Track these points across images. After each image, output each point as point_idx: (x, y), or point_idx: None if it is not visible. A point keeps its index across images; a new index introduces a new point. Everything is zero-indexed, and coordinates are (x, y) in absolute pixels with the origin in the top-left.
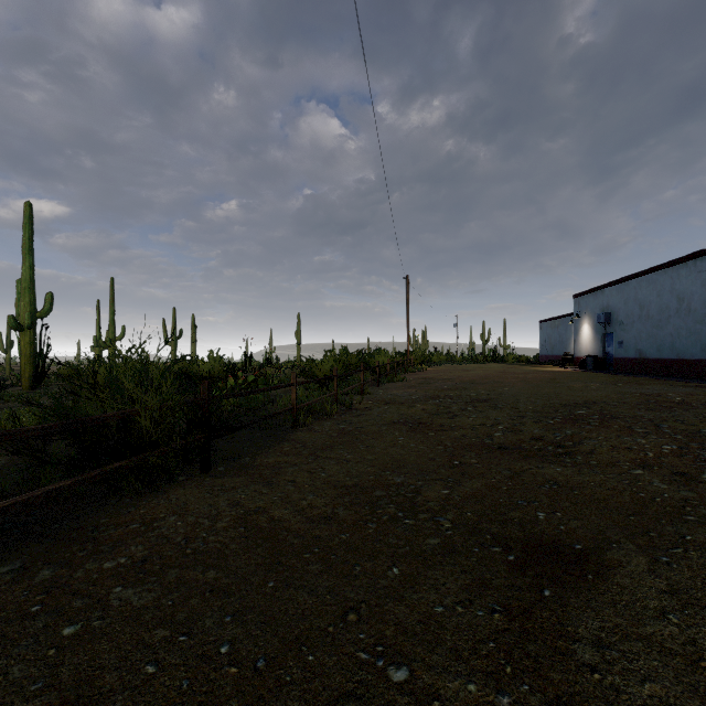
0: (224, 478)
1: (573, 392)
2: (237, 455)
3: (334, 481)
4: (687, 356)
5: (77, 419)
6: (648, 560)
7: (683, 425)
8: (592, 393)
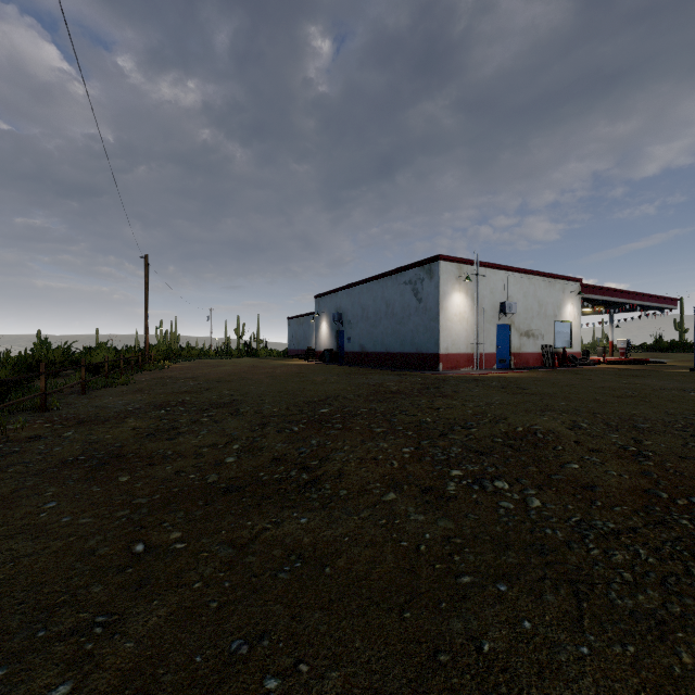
0: None
1: (316, 386)
2: None
3: None
4: (392, 350)
5: None
6: None
7: (407, 416)
8: (332, 386)
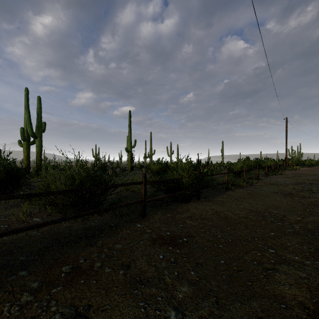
0: (205, 202)
1: None
2: (207, 196)
3: (246, 208)
4: None
5: (172, 178)
6: None
7: None
8: None
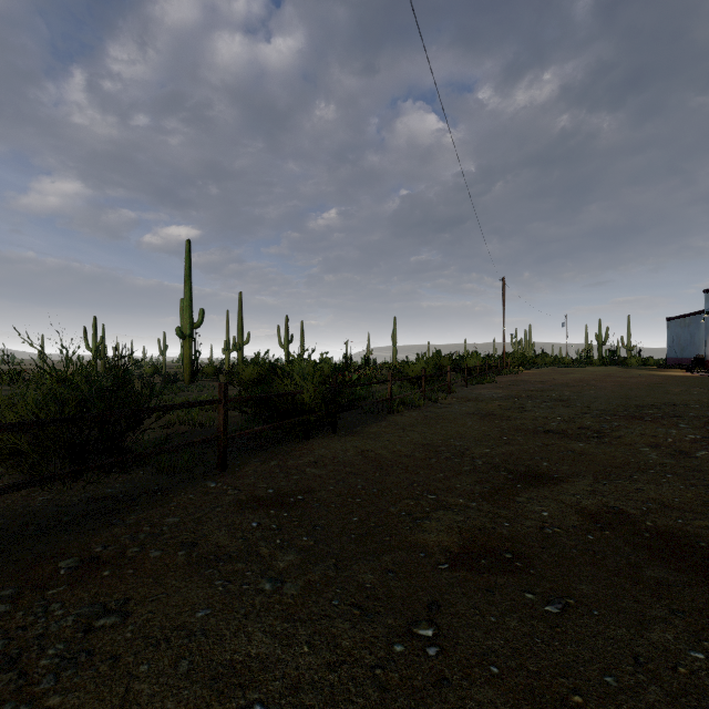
0: (346, 437)
1: (662, 395)
2: (351, 426)
3: (415, 441)
4: None
5: (281, 393)
6: (593, 482)
7: None
8: (683, 397)
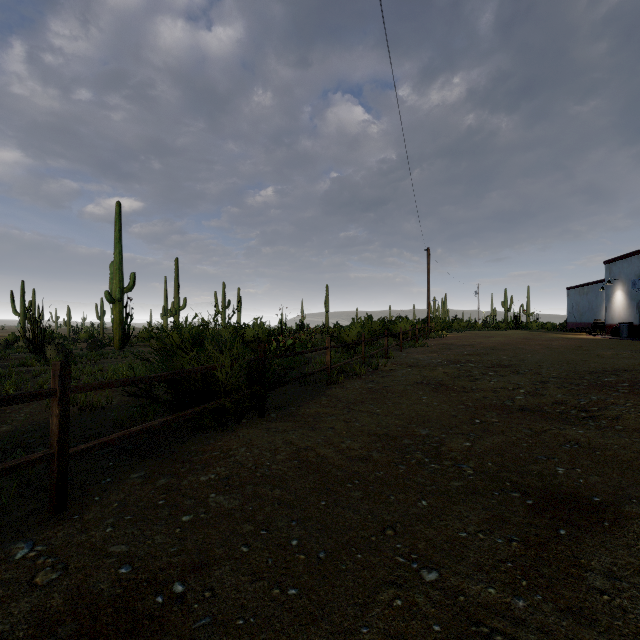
0: (276, 422)
1: (601, 359)
2: (284, 405)
3: (367, 430)
4: None
5: (179, 371)
6: None
7: None
8: (624, 361)
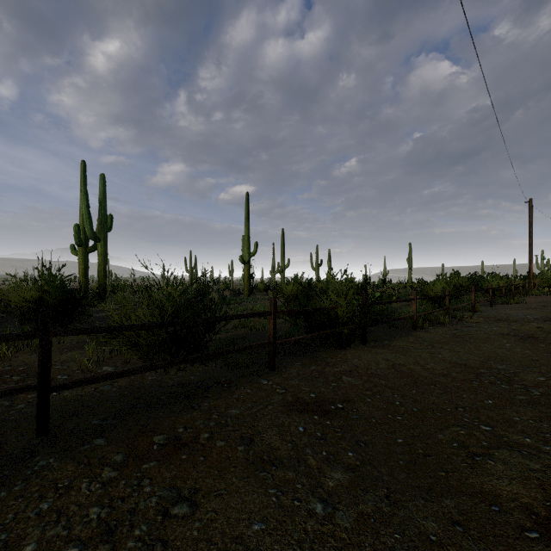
0: (375, 348)
1: None
2: (379, 339)
3: (448, 360)
4: None
5: (318, 308)
6: None
7: None
8: None
